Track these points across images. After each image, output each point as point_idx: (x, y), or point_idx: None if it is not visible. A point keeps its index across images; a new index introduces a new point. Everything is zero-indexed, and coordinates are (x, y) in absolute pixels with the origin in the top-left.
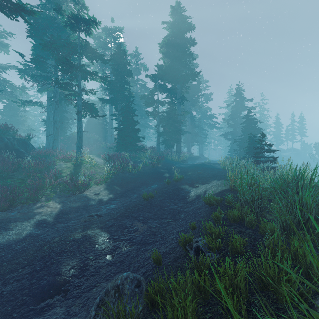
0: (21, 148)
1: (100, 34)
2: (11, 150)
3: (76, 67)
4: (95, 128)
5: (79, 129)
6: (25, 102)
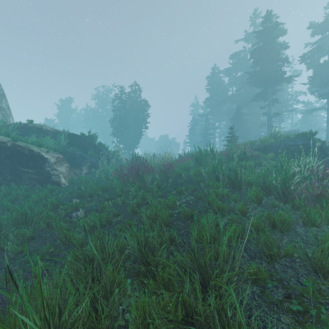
0: None
1: None
2: None
3: None
4: None
5: None
6: (310, 111)
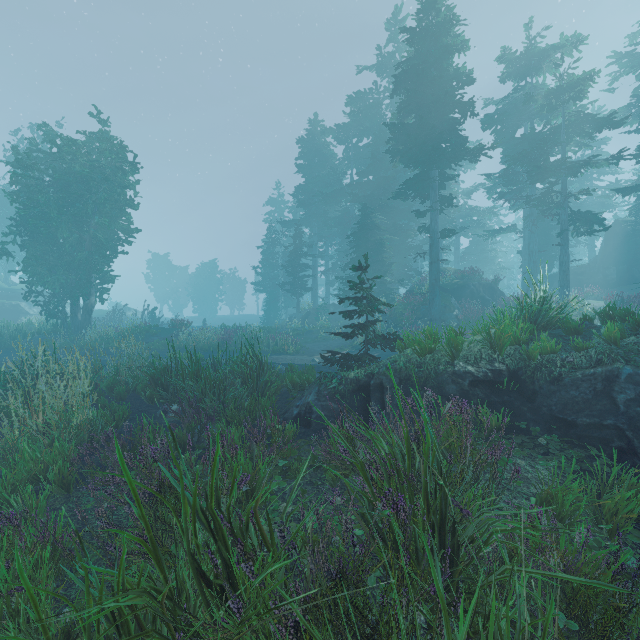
0: (487, 295)
1: (638, 34)
2: (476, 298)
3: (554, 167)
4: (624, 245)
5: (562, 259)
6: (492, 232)
